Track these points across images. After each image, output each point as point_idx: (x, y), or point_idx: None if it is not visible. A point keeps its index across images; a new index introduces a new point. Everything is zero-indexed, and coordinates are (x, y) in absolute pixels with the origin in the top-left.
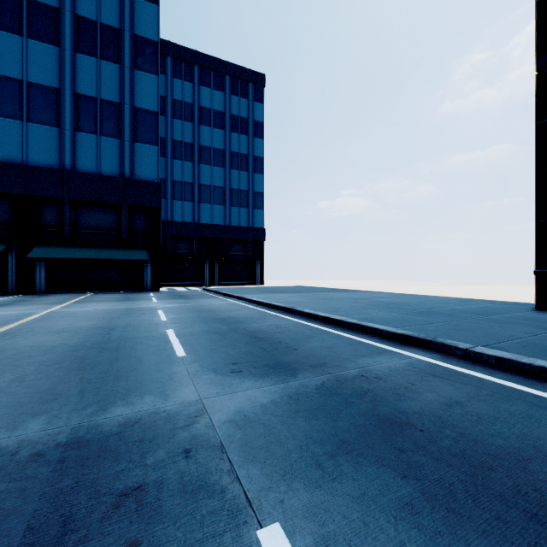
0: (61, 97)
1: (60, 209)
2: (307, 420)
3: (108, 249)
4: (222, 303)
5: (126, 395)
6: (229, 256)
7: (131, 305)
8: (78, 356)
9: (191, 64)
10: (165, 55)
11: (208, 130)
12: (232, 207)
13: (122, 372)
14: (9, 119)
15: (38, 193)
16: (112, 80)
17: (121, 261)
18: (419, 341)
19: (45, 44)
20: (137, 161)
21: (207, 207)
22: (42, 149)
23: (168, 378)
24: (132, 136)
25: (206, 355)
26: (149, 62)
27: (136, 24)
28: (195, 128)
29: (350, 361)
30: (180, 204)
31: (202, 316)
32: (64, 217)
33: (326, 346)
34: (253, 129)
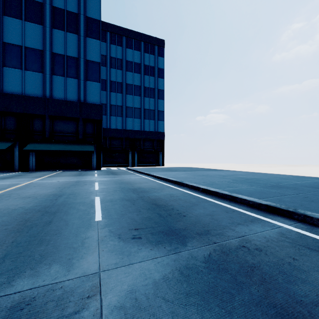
0: (44, 55)
1: (43, 121)
2: (199, 310)
3: (70, 145)
4: (137, 178)
5: (37, 262)
6: (143, 149)
7: (80, 179)
8: (24, 219)
9: (121, 36)
10: (106, 31)
11: (131, 74)
12: (145, 119)
13: (48, 235)
14: (15, 69)
15: (30, 112)
16: (73, 44)
17: (78, 151)
18: (282, 211)
19: (35, 24)
20: (88, 92)
21: (130, 120)
22: (33, 86)
23: (80, 243)
24: (85, 77)
25: (116, 220)
26: (95, 33)
27: (87, 10)
28: (123, 73)
29: (230, 230)
30: (115, 118)
31: (122, 187)
32: (45, 126)
33: (208, 213)
34: (157, 73)
